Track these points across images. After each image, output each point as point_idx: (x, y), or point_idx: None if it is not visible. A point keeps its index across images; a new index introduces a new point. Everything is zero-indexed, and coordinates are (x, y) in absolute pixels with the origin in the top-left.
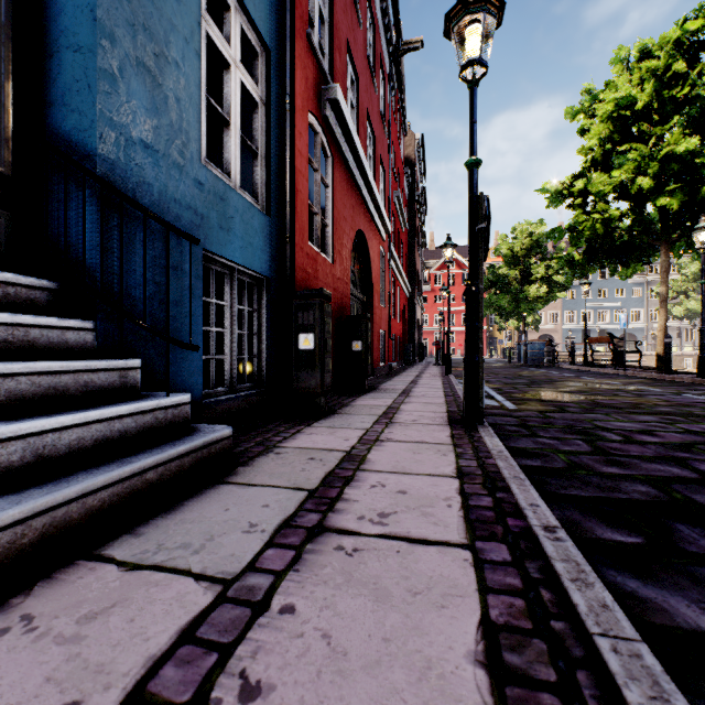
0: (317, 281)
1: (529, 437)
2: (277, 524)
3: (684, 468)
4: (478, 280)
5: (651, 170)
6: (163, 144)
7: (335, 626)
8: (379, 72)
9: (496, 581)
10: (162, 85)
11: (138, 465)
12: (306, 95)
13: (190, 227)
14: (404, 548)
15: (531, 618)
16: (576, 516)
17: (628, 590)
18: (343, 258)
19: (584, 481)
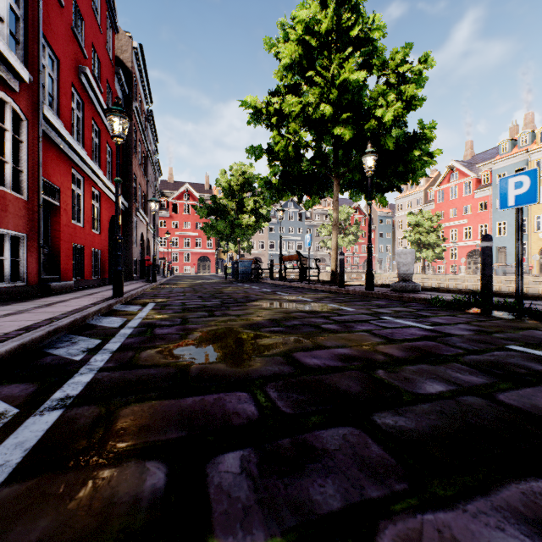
0: None
1: None
2: None
3: None
4: None
5: (332, 95)
6: None
7: None
8: None
9: None
10: None
11: None
12: None
13: None
14: None
15: None
16: None
17: None
18: None
19: None
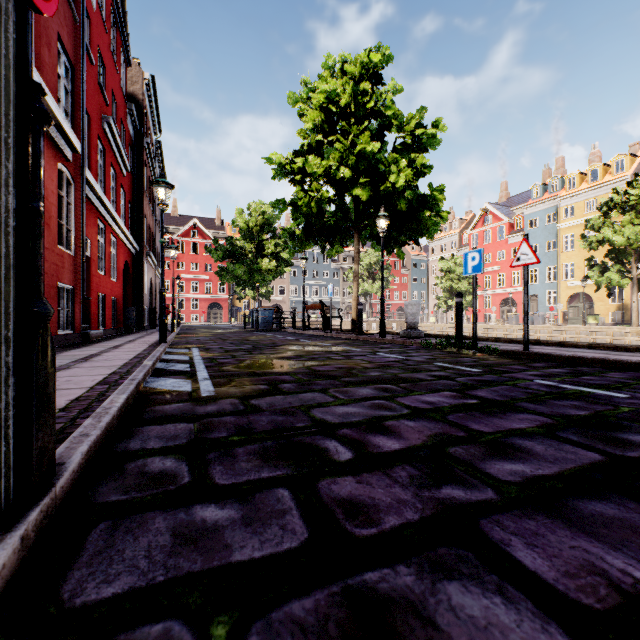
0: None
1: (176, 508)
2: None
3: (510, 583)
4: None
5: (351, 161)
6: None
7: None
8: None
9: None
10: None
11: None
12: None
13: None
14: None
15: None
16: None
17: None
18: None
19: None
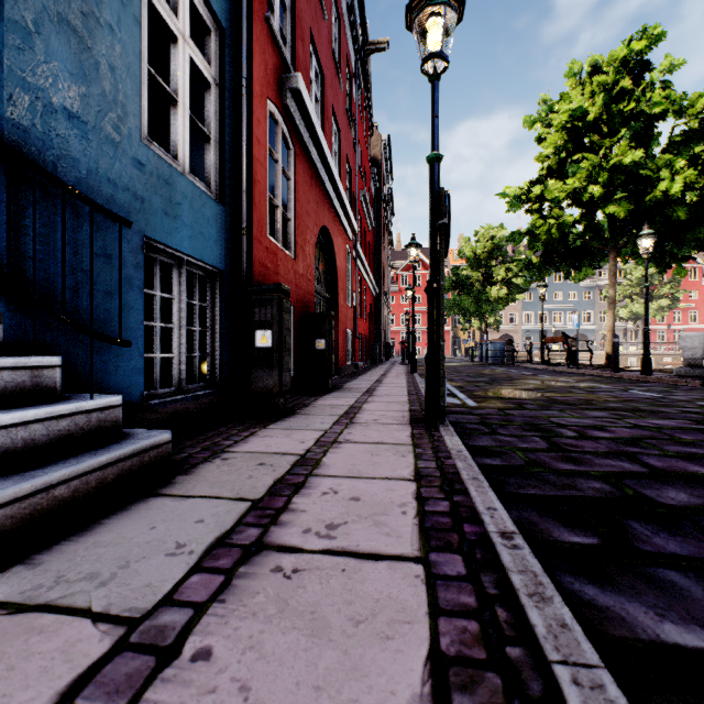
0: (278, 276)
1: (489, 435)
2: (209, 543)
3: (634, 463)
4: (439, 276)
5: (601, 179)
6: (93, 116)
7: (257, 673)
8: (345, 68)
9: (449, 600)
10: (92, 49)
11: (42, 480)
12: (266, 81)
13: (127, 211)
14: (351, 565)
15: (485, 645)
16: (534, 517)
17: (586, 599)
18: (306, 254)
19: (541, 480)
